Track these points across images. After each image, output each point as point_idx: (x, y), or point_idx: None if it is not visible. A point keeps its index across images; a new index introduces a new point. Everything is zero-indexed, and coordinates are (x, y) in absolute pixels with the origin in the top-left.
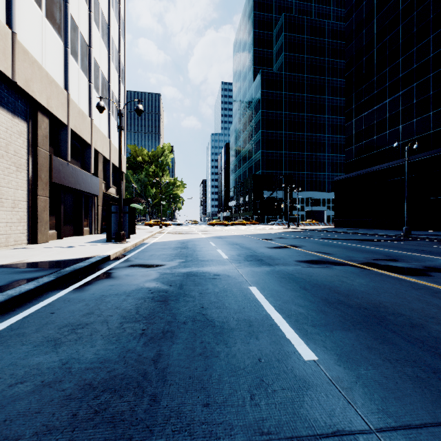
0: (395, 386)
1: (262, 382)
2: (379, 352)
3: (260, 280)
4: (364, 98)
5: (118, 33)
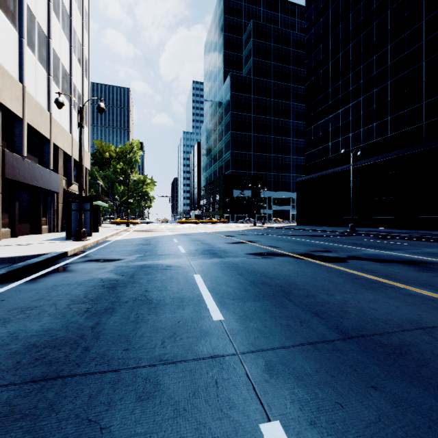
0: (268, 331)
1: (175, 334)
2: (271, 313)
3: (206, 269)
4: (321, 107)
5: (81, 25)
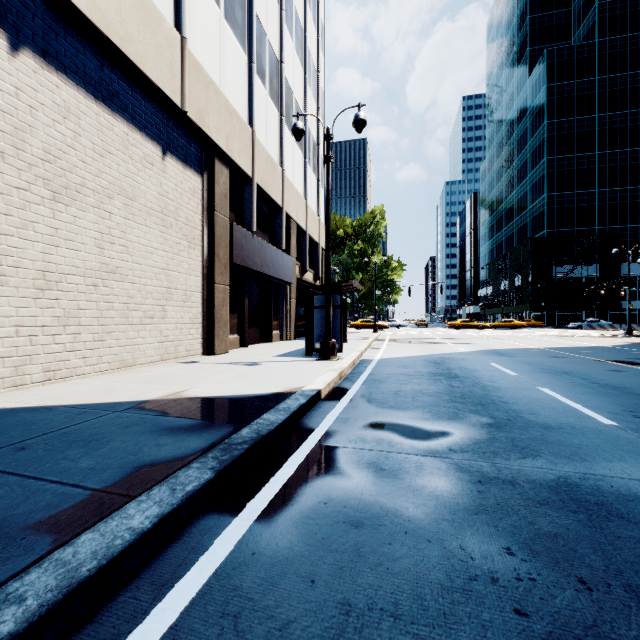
0: None
1: None
2: None
3: None
4: None
5: (316, 43)
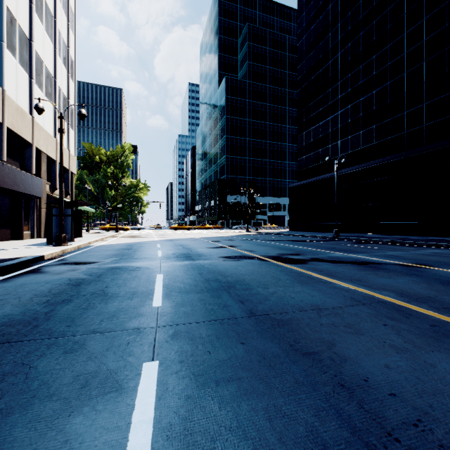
0: (193, 313)
1: (114, 316)
2: (205, 301)
3: (172, 269)
4: (312, 114)
5: (67, 26)
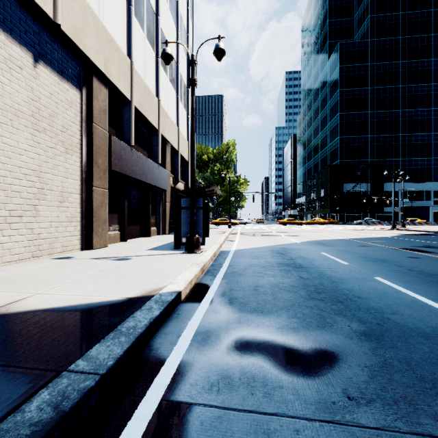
0: None
1: None
2: None
3: None
4: None
5: (187, 12)
